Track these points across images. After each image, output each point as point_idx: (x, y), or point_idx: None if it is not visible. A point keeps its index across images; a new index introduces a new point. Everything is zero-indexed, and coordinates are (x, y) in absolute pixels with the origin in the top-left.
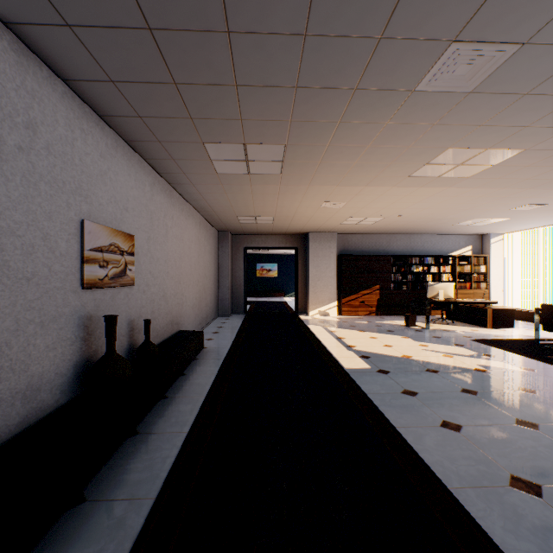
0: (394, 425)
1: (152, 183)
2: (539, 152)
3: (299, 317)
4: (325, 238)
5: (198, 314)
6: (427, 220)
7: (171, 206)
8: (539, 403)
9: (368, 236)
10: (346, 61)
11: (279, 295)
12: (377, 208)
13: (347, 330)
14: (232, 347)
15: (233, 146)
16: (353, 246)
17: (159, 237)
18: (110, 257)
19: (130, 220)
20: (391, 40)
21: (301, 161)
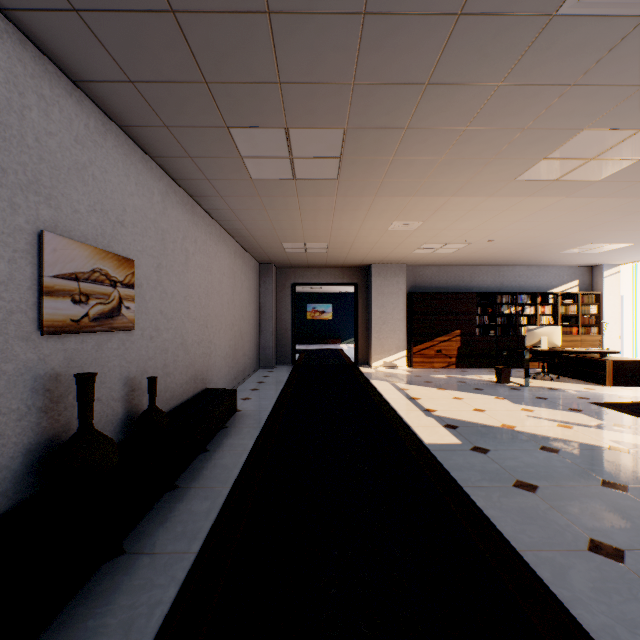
0: (515, 546)
1: (164, 192)
2: None
3: (359, 370)
4: (392, 272)
5: (232, 367)
6: (525, 247)
7: (193, 227)
8: None
9: (446, 268)
10: None
11: (334, 341)
12: (462, 230)
13: (422, 387)
14: (274, 410)
15: (271, 133)
16: (427, 281)
17: (175, 265)
18: (92, 288)
19: (127, 239)
20: None
21: (365, 156)
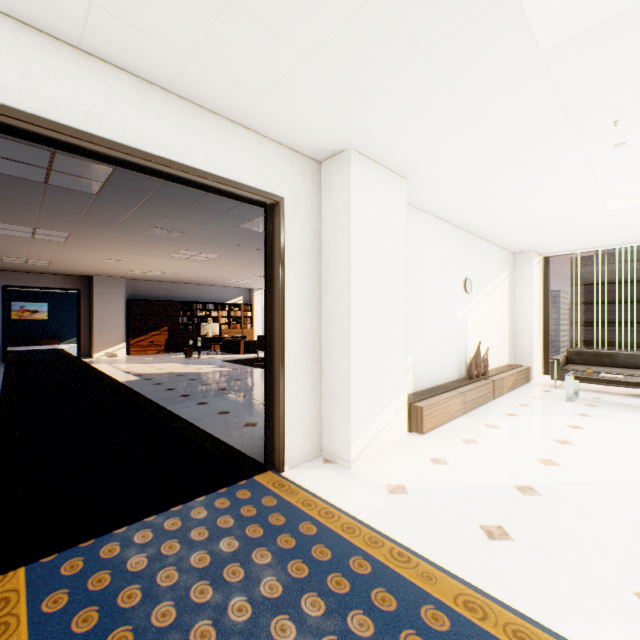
0: (141, 393)
1: None
2: (230, 257)
3: (82, 360)
4: (113, 283)
5: None
6: (202, 277)
7: None
8: (222, 378)
9: (159, 283)
10: (108, 221)
11: (52, 342)
12: (156, 267)
13: (132, 364)
14: (6, 384)
15: (25, 227)
16: (144, 292)
17: None
18: None
19: None
20: (129, 222)
21: (84, 240)
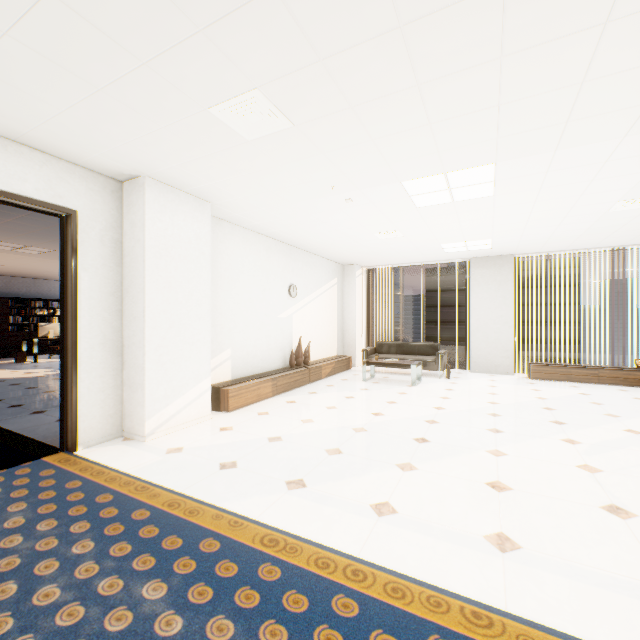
0: None
1: None
2: None
3: None
4: None
5: None
6: (40, 271)
7: None
8: (54, 381)
9: None
10: None
11: None
12: None
13: None
14: None
15: None
16: None
17: None
18: None
19: None
20: None
21: None
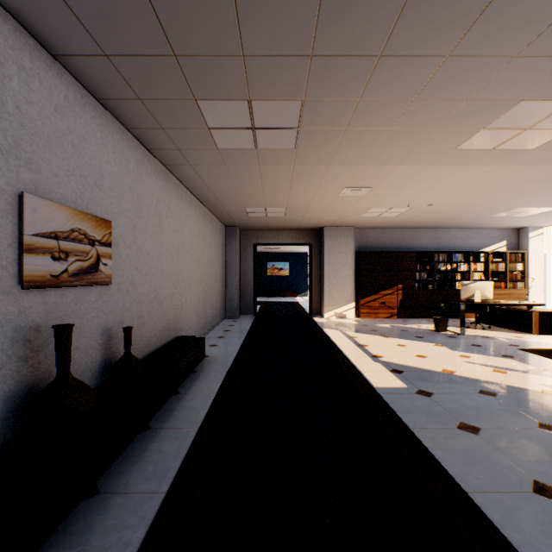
0: (463, 488)
1: (139, 161)
2: None
3: (313, 319)
4: (341, 233)
5: (201, 317)
6: (460, 211)
7: (166, 192)
8: None
9: (389, 231)
10: None
11: (291, 294)
12: (405, 196)
13: (369, 335)
14: (238, 356)
15: (235, 105)
16: (373, 242)
17: (149, 226)
18: (71, 246)
19: (105, 202)
20: None
21: (321, 127)
